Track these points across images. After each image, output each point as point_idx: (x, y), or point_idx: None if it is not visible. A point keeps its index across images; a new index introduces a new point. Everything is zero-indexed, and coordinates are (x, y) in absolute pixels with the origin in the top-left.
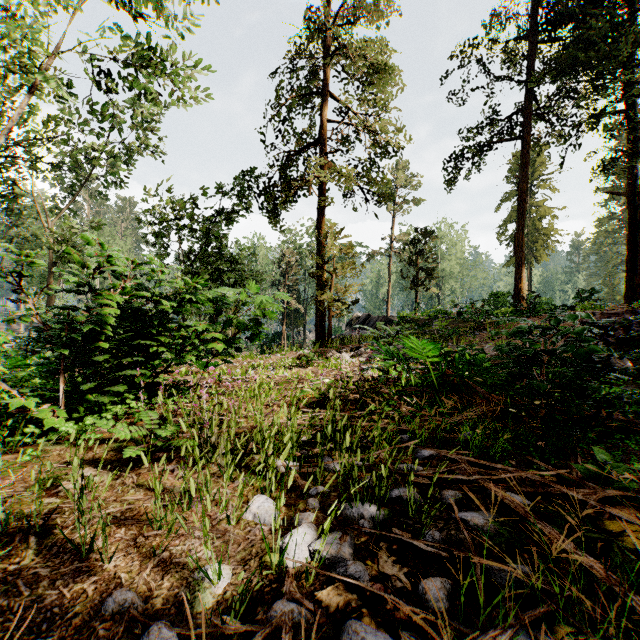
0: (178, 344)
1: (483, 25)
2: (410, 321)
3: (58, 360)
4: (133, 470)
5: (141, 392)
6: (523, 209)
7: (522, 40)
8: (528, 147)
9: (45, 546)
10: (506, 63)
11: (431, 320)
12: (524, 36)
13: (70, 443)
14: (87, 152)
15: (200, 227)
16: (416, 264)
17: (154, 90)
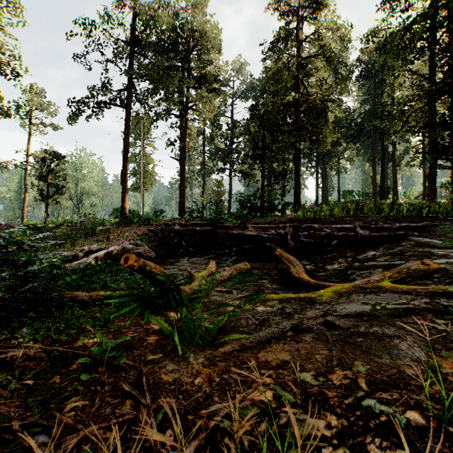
0: None
1: (101, 16)
2: (36, 229)
3: None
4: None
5: None
6: (126, 155)
7: (127, 44)
8: (130, 116)
9: None
10: (116, 53)
11: (57, 228)
12: (128, 42)
13: None
14: None
15: None
16: (45, 180)
17: None
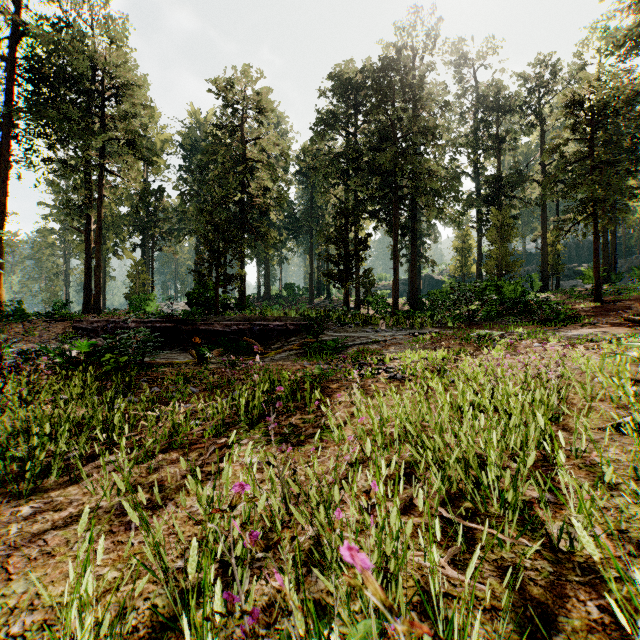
0: None
1: None
2: None
3: None
4: None
5: None
6: (4, 220)
7: (1, 58)
8: (9, 164)
9: None
10: None
11: None
12: (3, 56)
13: None
14: None
15: None
16: None
17: None
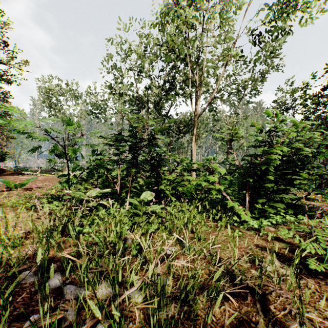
0: (317, 180)
1: None
2: None
3: (242, 183)
4: (310, 276)
5: (288, 209)
6: None
7: None
8: None
9: (268, 318)
10: None
11: None
12: None
13: (253, 232)
14: (242, 84)
15: (312, 101)
16: None
17: (280, 28)
